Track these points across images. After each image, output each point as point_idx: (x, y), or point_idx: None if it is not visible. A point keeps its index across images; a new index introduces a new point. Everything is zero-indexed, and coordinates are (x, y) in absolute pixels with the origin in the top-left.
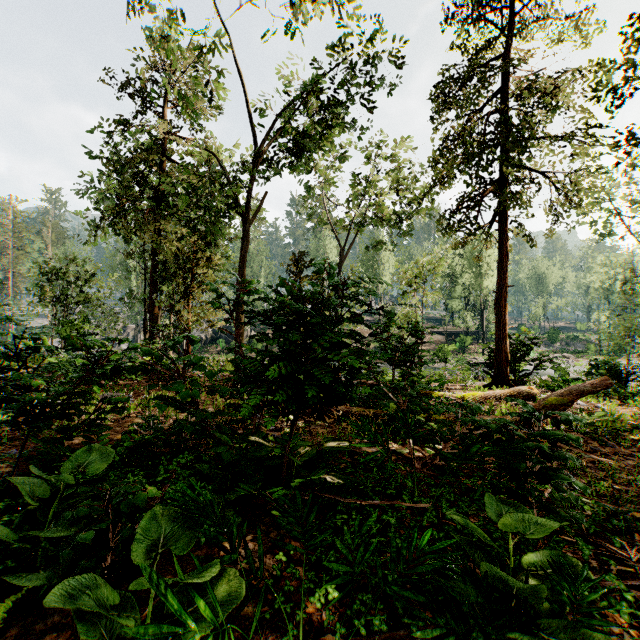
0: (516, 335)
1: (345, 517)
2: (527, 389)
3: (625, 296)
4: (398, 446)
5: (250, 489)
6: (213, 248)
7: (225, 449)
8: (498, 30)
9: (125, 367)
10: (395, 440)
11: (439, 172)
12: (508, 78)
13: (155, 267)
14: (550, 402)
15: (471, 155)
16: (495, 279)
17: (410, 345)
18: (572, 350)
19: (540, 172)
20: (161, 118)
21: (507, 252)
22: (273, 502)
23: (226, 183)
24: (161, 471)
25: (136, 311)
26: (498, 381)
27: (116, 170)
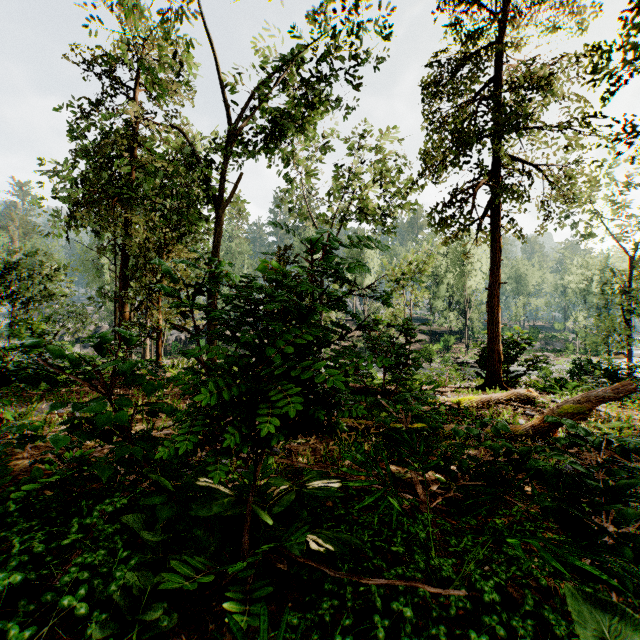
0: (508, 334)
1: (336, 603)
2: (526, 392)
3: (604, 296)
4: (397, 469)
5: (190, 571)
6: (189, 242)
7: (158, 502)
8: (490, 14)
9: (7, 381)
10: (391, 459)
11: (429, 162)
12: (501, 65)
13: (125, 262)
14: (564, 410)
15: (464, 143)
16: (478, 279)
17: (402, 345)
18: (551, 349)
19: (533, 164)
20: (132, 101)
21: (500, 247)
22: (231, 574)
23: (197, 163)
24: (73, 527)
25: (110, 310)
26: (491, 383)
27: (82, 156)
